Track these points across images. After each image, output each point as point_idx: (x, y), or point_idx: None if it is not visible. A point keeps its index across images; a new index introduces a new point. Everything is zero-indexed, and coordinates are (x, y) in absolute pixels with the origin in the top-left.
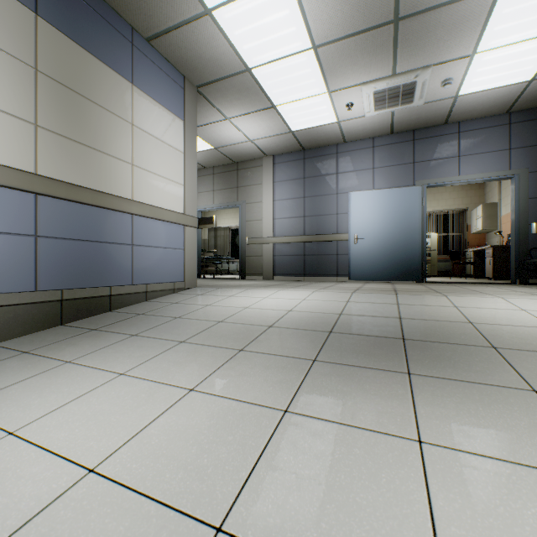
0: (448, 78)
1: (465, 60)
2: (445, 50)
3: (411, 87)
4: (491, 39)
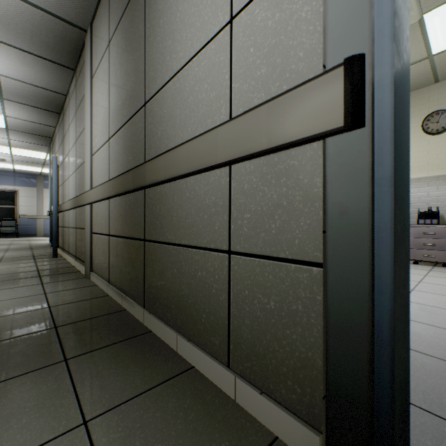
0: (0, 162)
1: (11, 164)
2: (21, 164)
3: (2, 161)
4: (21, 166)
